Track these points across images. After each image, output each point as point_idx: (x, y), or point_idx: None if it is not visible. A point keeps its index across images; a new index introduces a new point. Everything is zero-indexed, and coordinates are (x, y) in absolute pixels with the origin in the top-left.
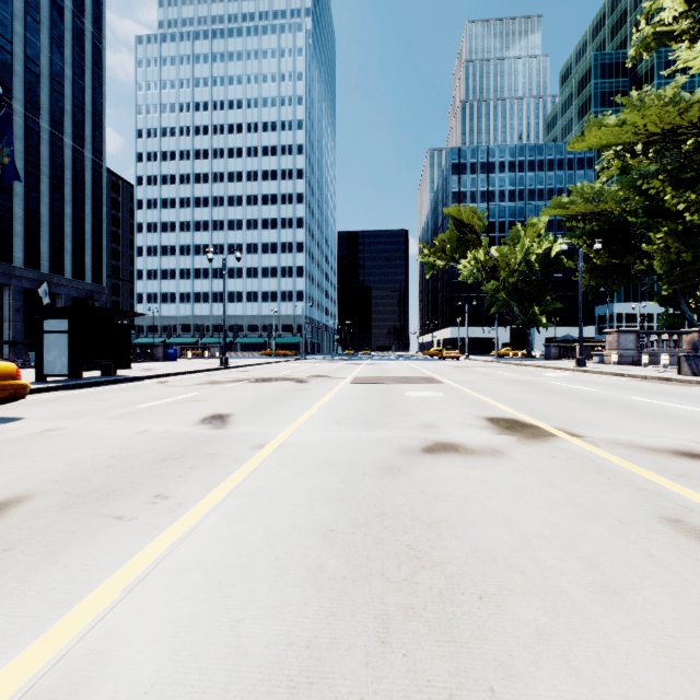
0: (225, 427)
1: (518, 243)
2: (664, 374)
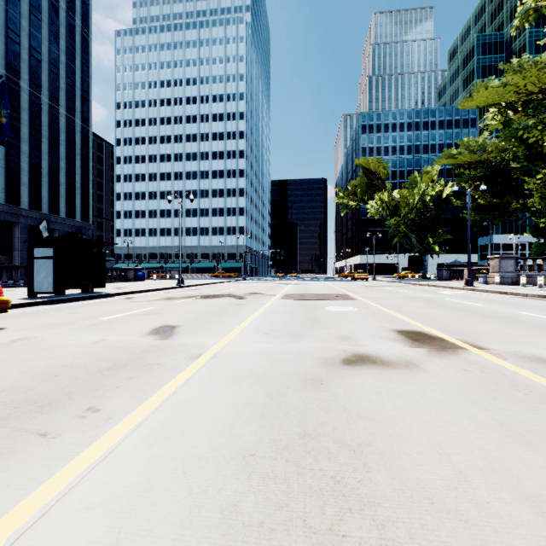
0: (170, 337)
1: (416, 187)
2: (542, 292)
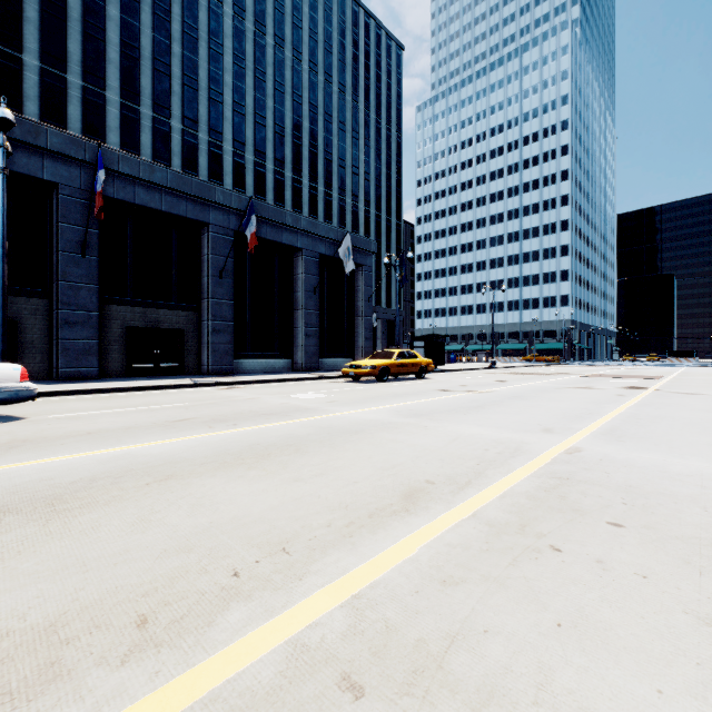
0: (505, 382)
1: None
2: None
